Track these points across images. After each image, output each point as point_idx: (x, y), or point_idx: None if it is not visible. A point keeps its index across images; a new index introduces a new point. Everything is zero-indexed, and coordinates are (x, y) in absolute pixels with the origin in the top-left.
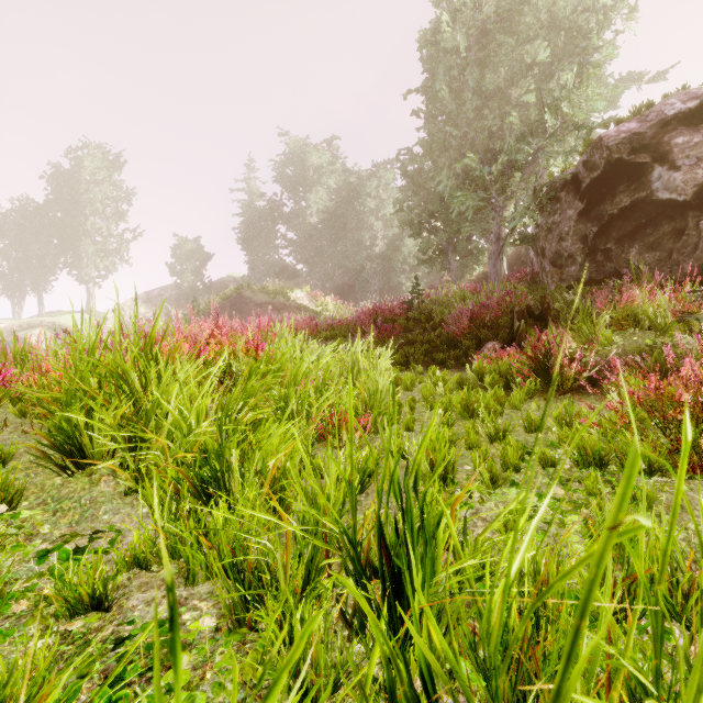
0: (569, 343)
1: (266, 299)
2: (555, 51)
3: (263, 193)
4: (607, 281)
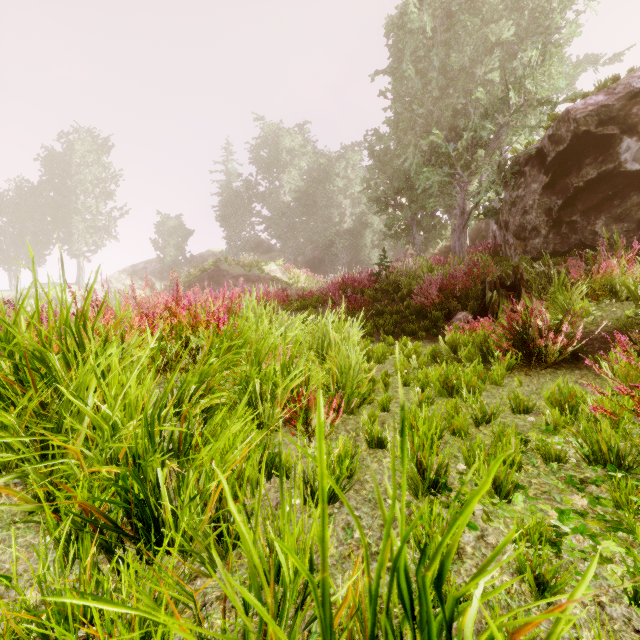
0: (543, 314)
1: (242, 271)
2: (518, 30)
3: (239, 174)
4: (572, 253)
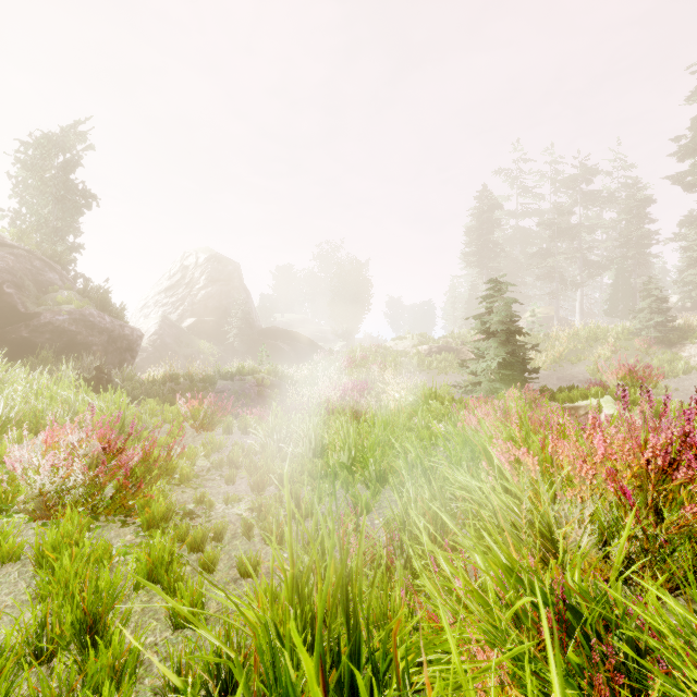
0: None
1: None
2: None
3: None
4: None
